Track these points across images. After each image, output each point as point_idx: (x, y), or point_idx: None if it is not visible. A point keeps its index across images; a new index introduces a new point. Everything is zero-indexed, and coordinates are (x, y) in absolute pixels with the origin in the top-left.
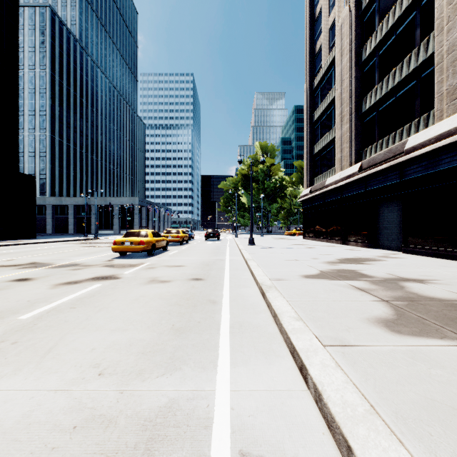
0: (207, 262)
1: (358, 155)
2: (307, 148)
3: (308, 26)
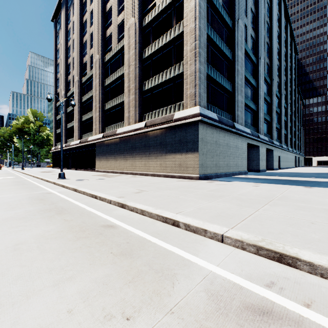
0: (6, 173)
1: (66, 141)
2: (54, 130)
3: (54, 79)
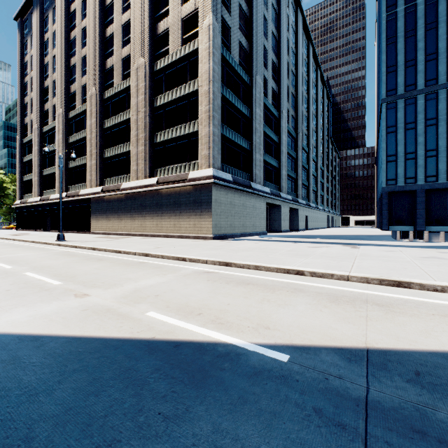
0: None
1: (41, 192)
2: (19, 176)
3: (20, 103)
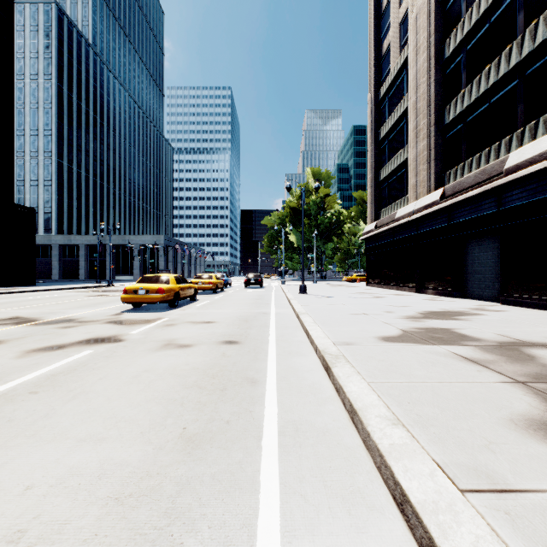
0: (246, 316)
1: (438, 179)
2: (371, 174)
3: (372, 21)
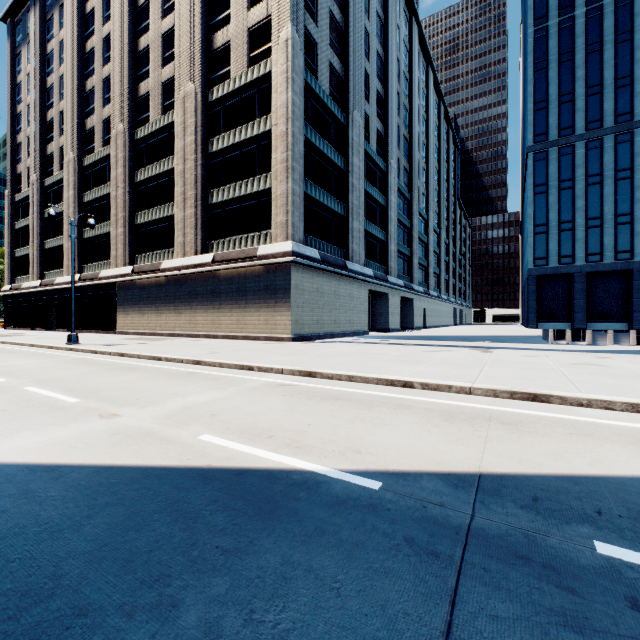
0: None
1: (43, 274)
2: (9, 250)
3: (10, 143)
